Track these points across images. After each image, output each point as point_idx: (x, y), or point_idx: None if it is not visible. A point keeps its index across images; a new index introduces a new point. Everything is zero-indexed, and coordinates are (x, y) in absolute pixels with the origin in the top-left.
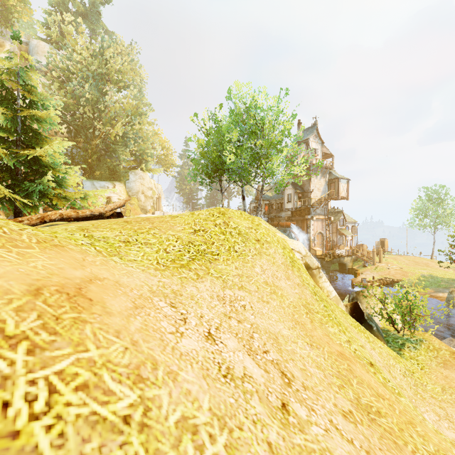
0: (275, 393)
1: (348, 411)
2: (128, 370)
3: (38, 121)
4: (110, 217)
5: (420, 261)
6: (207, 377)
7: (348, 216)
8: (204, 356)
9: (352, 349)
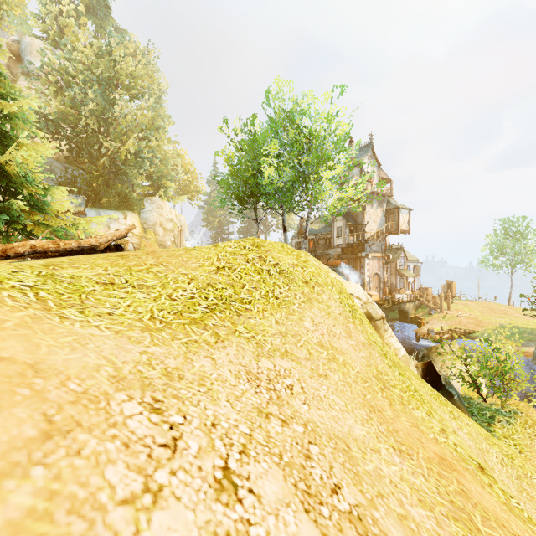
0: None
1: None
2: None
3: (6, 121)
4: (106, 251)
5: (496, 308)
6: None
7: (409, 254)
8: None
9: (452, 445)
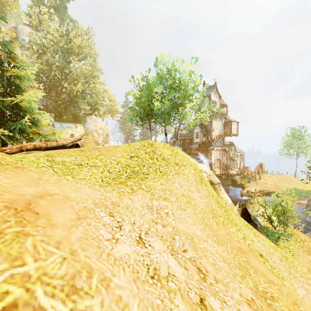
0: (194, 289)
1: (250, 299)
2: (63, 282)
3: (18, 79)
4: (71, 147)
5: (287, 179)
6: (137, 280)
7: (237, 147)
8: (135, 259)
9: (247, 244)
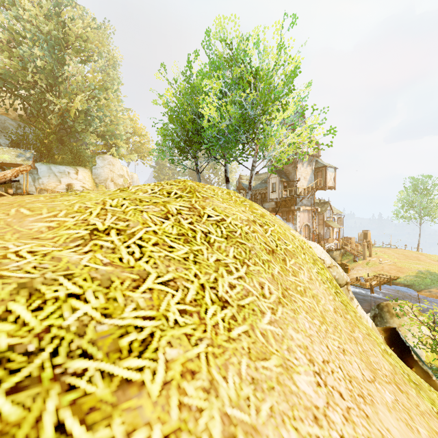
0: None
1: None
2: None
3: None
4: None
5: (410, 255)
6: None
7: (333, 207)
8: None
9: None
